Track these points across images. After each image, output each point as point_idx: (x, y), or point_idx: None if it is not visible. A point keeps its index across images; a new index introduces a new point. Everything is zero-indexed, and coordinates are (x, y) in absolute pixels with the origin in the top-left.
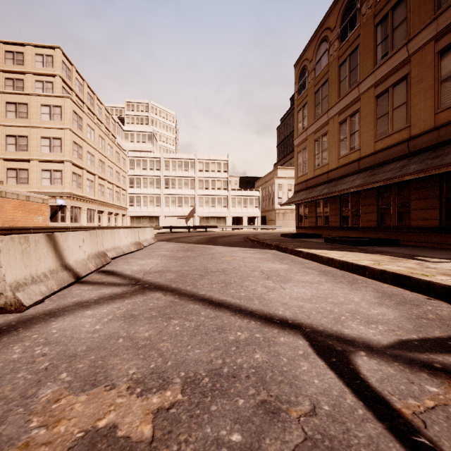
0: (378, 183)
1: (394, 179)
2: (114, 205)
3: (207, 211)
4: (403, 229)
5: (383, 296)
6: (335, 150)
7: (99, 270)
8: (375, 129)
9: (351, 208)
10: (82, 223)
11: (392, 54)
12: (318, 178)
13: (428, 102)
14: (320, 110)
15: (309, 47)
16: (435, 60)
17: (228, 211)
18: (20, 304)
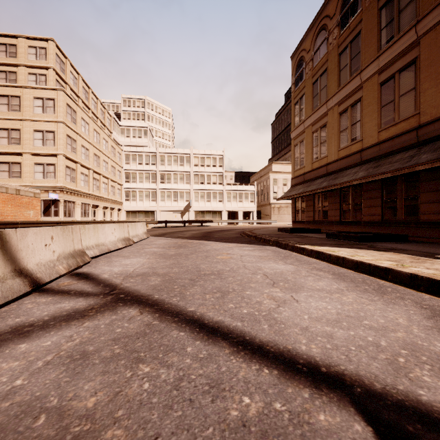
0: (385, 174)
1: (404, 169)
2: (109, 199)
3: (202, 206)
4: (411, 224)
5: (435, 315)
6: (335, 142)
7: (73, 272)
8: (379, 118)
9: (353, 201)
10: (76, 218)
11: (398, 37)
12: (317, 171)
13: None
14: (318, 101)
15: (307, 37)
16: None
17: (224, 205)
18: None
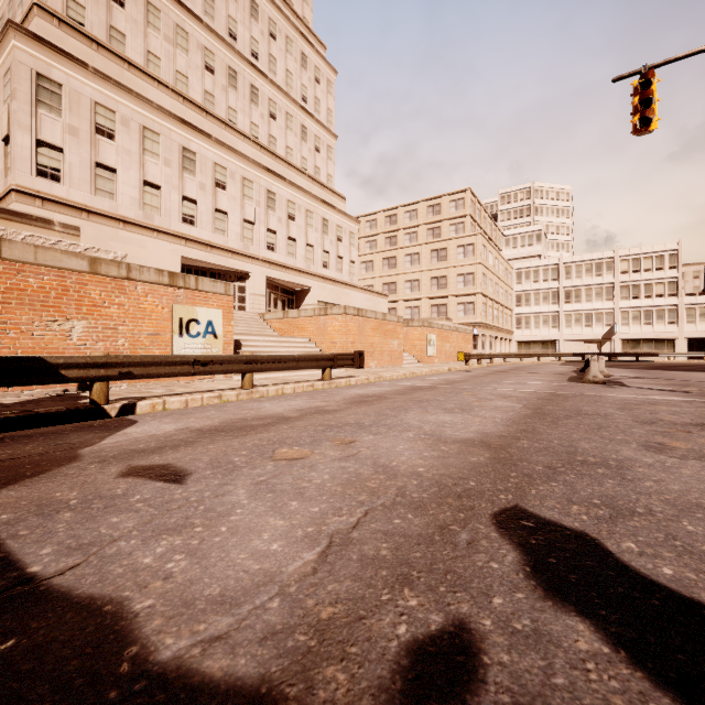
0: None
1: None
2: (504, 329)
3: (636, 332)
4: None
5: None
6: None
7: None
8: None
9: None
10: (486, 350)
11: None
12: None
13: None
14: None
15: None
16: None
17: (679, 329)
18: (609, 375)
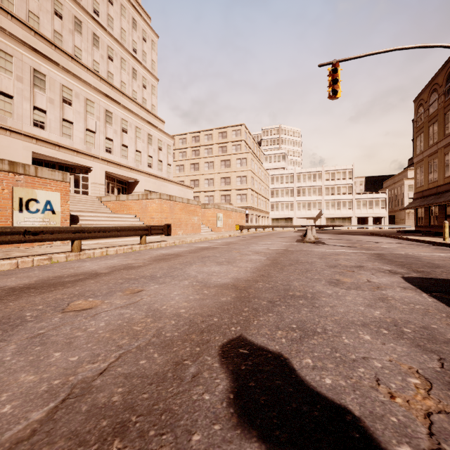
0: None
1: None
2: (264, 211)
3: (333, 213)
4: None
5: (401, 241)
6: (442, 172)
7: None
8: None
9: None
10: (253, 224)
11: None
12: (430, 190)
13: None
14: (432, 141)
15: (424, 91)
16: None
17: (353, 212)
18: (318, 238)
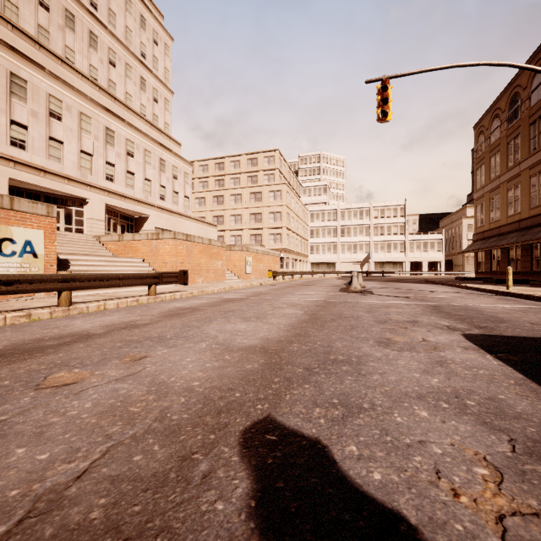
0: (519, 243)
1: (526, 242)
2: (302, 254)
3: (382, 257)
4: None
5: (459, 290)
6: (504, 210)
7: None
8: (529, 200)
9: (516, 257)
10: (289, 269)
11: (538, 150)
12: (492, 231)
13: None
14: (493, 174)
15: (485, 117)
16: None
17: (405, 256)
18: (365, 287)
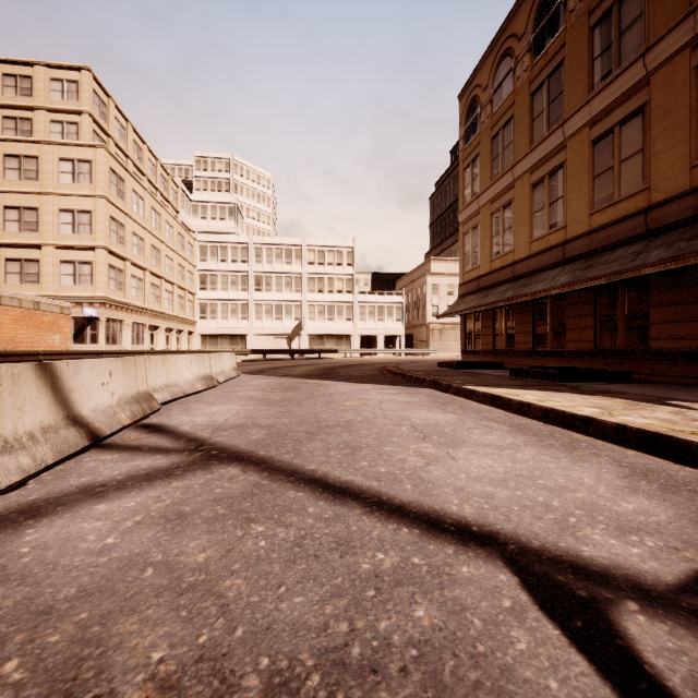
0: (598, 280)
1: (625, 273)
2: (175, 317)
3: (321, 327)
4: (637, 354)
5: (633, 473)
6: (525, 229)
7: (139, 423)
8: (591, 194)
9: (552, 321)
10: (124, 346)
11: (618, 73)
12: (498, 274)
13: (679, 148)
14: (500, 165)
15: (483, 66)
16: (692, 79)
17: (354, 326)
18: None
